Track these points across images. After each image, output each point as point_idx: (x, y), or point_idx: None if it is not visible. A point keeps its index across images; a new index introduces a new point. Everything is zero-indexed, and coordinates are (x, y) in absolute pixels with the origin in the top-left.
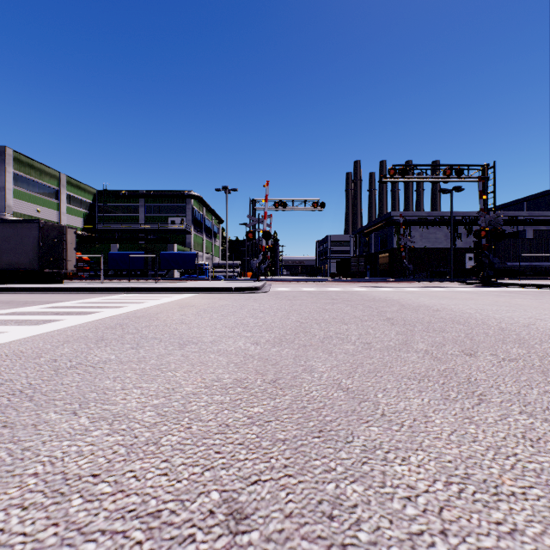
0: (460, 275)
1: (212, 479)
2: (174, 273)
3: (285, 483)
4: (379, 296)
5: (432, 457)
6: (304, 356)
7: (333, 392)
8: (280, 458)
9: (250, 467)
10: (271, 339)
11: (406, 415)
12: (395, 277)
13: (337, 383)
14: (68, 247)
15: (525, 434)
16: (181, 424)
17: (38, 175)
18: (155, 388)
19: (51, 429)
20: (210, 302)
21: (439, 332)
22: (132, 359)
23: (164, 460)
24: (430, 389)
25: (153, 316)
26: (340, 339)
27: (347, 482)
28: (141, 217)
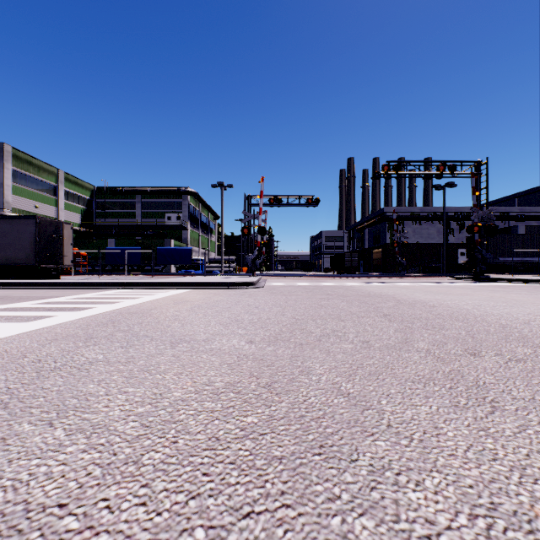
0: (452, 270)
1: (198, 511)
2: (171, 268)
3: (283, 516)
4: (374, 292)
5: (450, 481)
6: (301, 356)
7: (332, 398)
8: (276, 482)
9: (242, 493)
10: (267, 337)
11: (414, 426)
12: (388, 272)
13: (336, 387)
14: (65, 242)
15: None
16: (167, 437)
17: (36, 172)
18: (142, 394)
19: (21, 443)
20: (205, 298)
21: (439, 329)
22: (120, 360)
23: (144, 484)
24: (438, 395)
25: (146, 312)
26: (338, 337)
27: (355, 515)
28: (138, 213)
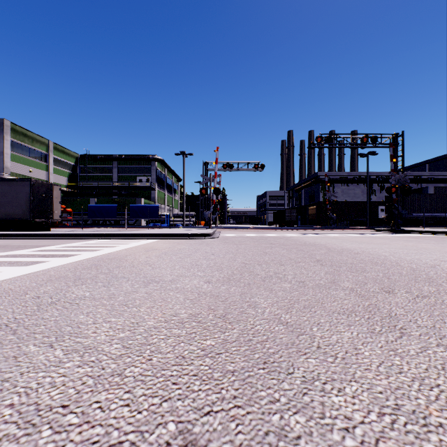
0: (374, 223)
1: (169, 410)
2: (141, 222)
3: (235, 414)
4: (309, 241)
5: (365, 388)
6: (249, 293)
7: (274, 326)
8: (230, 389)
9: (203, 397)
10: (221, 278)
11: (338, 347)
12: (321, 225)
13: (277, 318)
14: (54, 200)
15: (444, 365)
16: (143, 356)
17: (30, 142)
18: (122, 323)
19: (29, 361)
20: (171, 246)
21: (361, 272)
22: (104, 296)
23: (127, 391)
24: (358, 323)
25: (123, 258)
26: (279, 278)
27: (290, 413)
28: (114, 177)
